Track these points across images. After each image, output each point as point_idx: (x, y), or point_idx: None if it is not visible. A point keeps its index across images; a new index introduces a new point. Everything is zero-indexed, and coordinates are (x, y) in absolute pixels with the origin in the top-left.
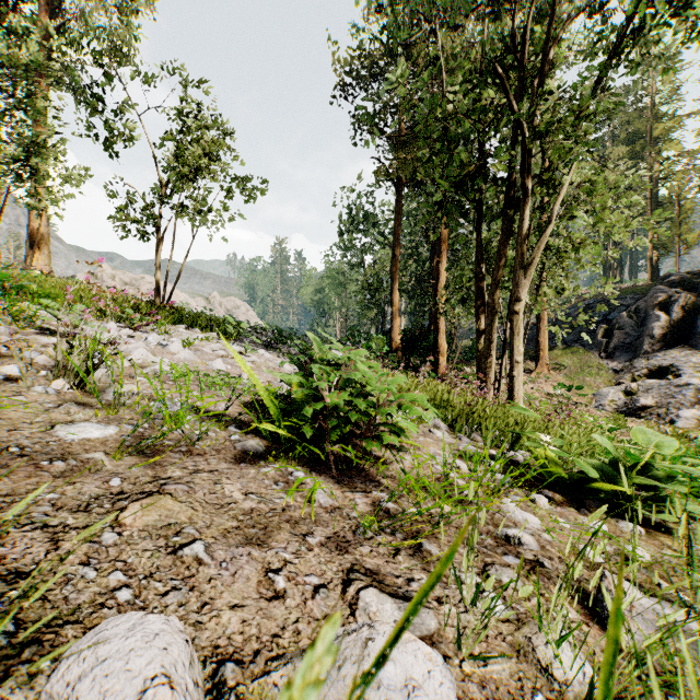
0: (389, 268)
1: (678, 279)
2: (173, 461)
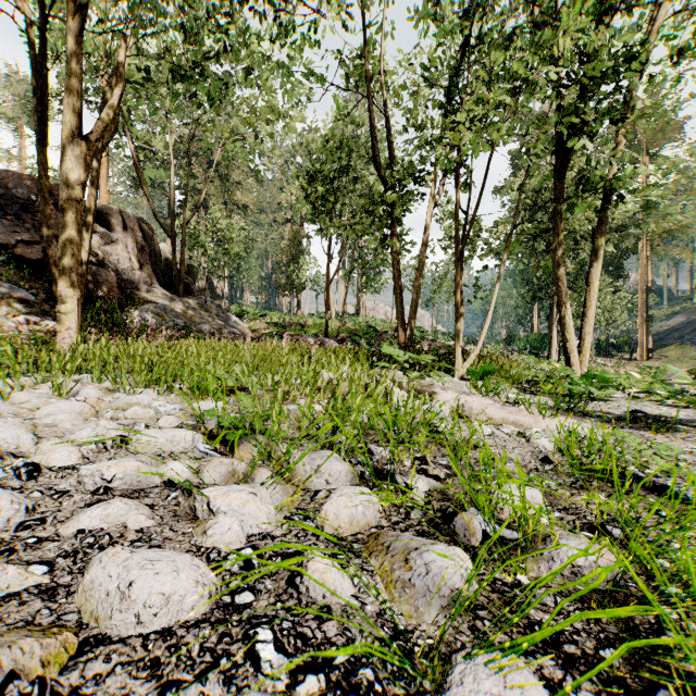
0: None
1: None
2: None
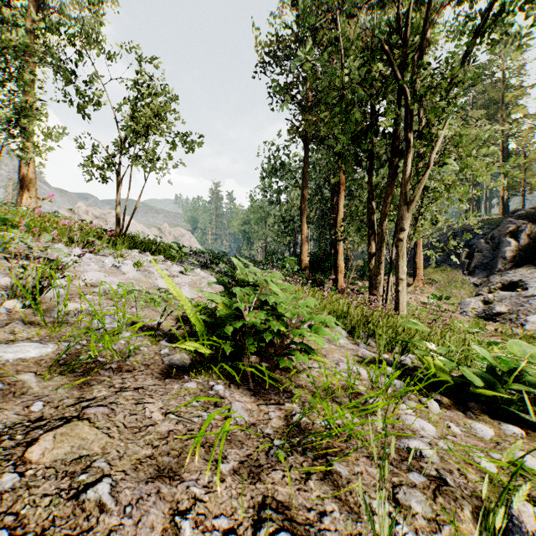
0: (299, 205)
1: (524, 213)
2: (102, 378)
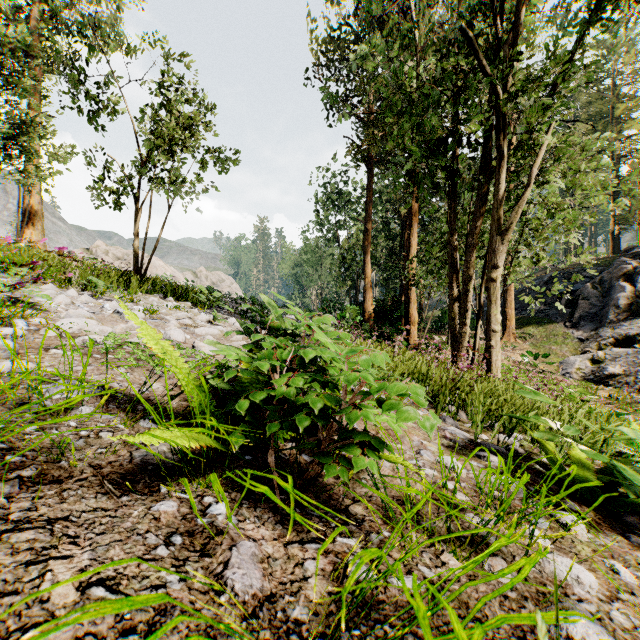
0: (362, 242)
1: None
2: None
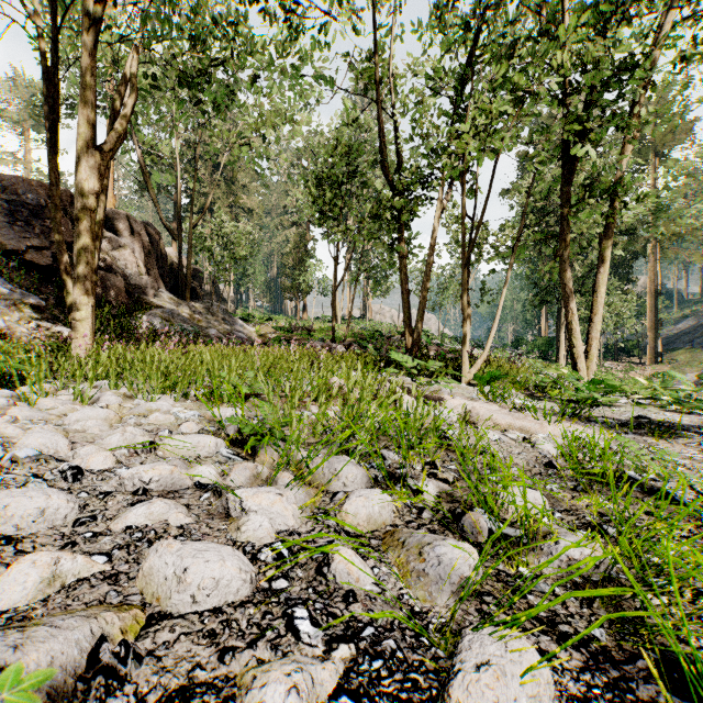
0: None
1: None
2: None
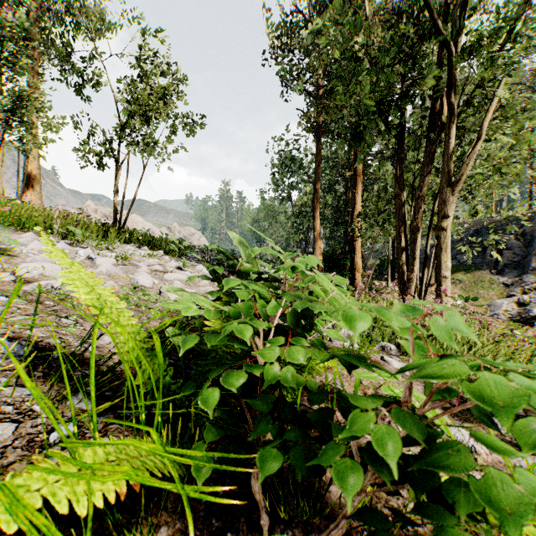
0: (312, 200)
1: None
2: None
